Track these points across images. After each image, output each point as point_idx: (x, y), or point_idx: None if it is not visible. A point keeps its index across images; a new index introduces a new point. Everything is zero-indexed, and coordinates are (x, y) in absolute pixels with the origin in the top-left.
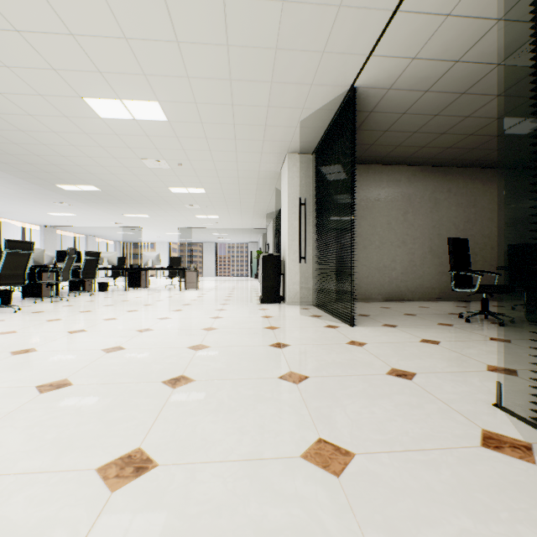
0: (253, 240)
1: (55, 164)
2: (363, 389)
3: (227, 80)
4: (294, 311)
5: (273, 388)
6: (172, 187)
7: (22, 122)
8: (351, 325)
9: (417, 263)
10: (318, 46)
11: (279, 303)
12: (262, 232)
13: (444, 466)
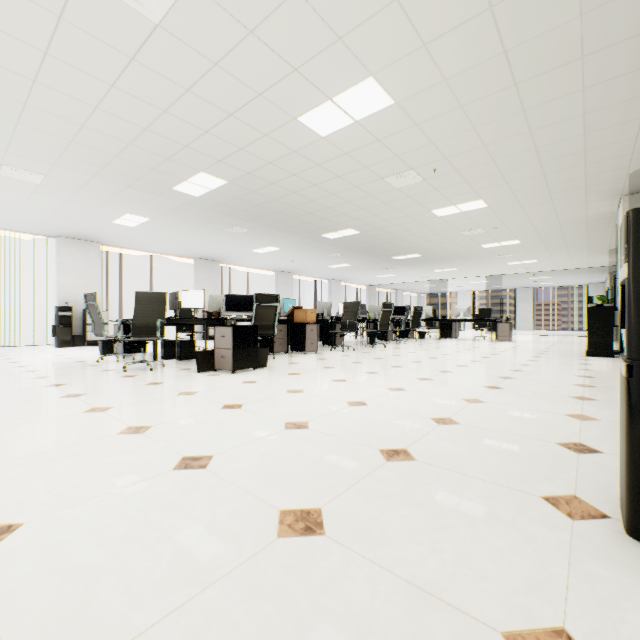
0: (594, 280)
1: (397, 246)
2: None
3: (540, 176)
4: None
5: (565, 386)
6: (484, 244)
7: (390, 230)
8: None
9: None
10: (628, 137)
11: (611, 357)
12: (607, 270)
13: None
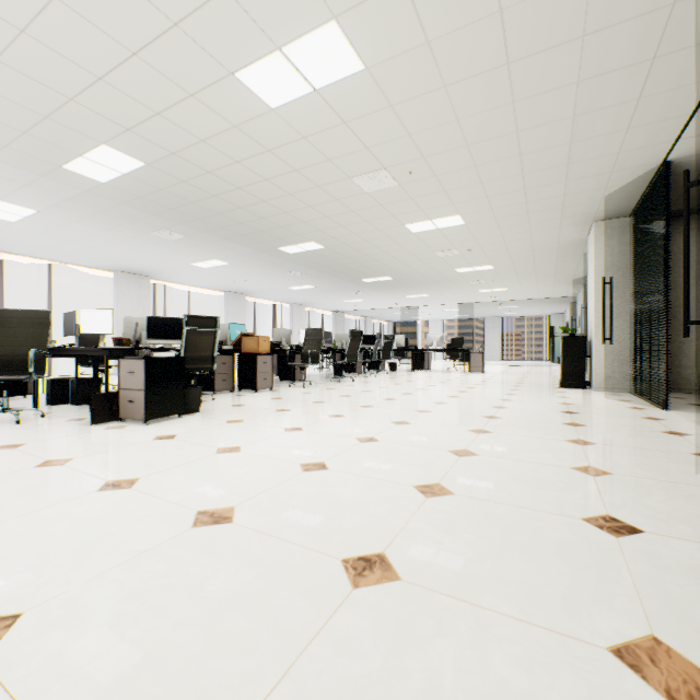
0: (556, 311)
1: (367, 266)
2: (627, 433)
3: (521, 190)
4: (599, 396)
5: (555, 426)
6: (458, 268)
7: (359, 246)
8: (662, 408)
9: None
10: (611, 152)
11: (583, 388)
12: (568, 301)
13: (650, 452)
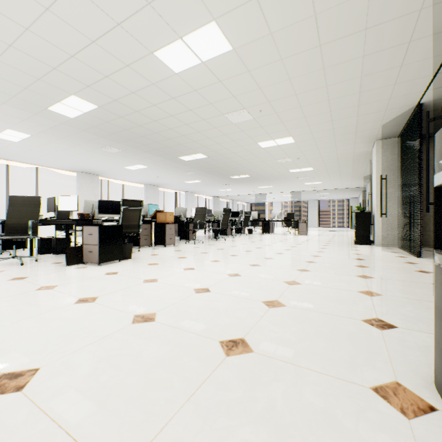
0: (353, 196)
1: (234, 168)
2: (394, 272)
3: (330, 121)
4: (378, 249)
5: (350, 267)
6: (291, 170)
7: (229, 156)
8: (417, 257)
9: None
10: (385, 98)
11: (369, 245)
12: (361, 190)
13: (406, 283)
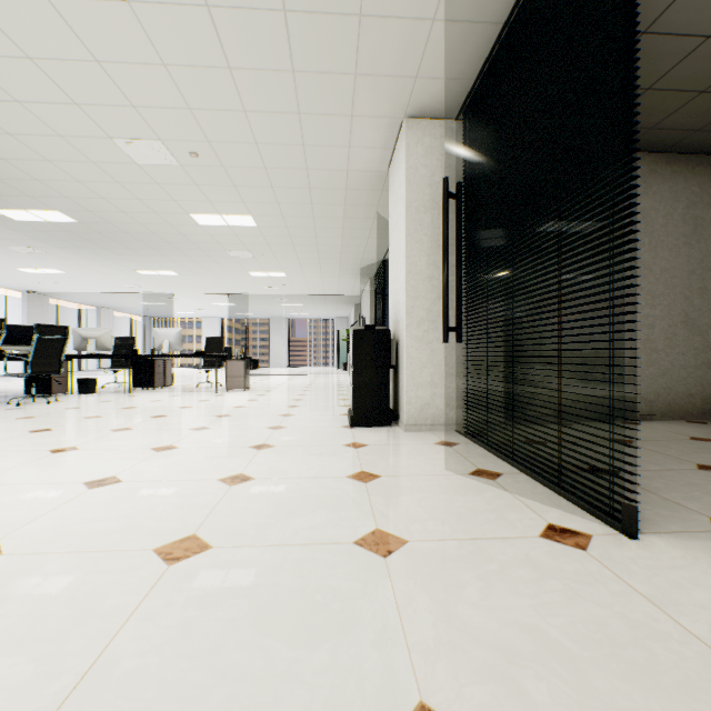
0: (342, 314)
1: None
2: None
3: None
4: (426, 454)
5: None
6: (196, 213)
7: None
8: (625, 530)
9: (659, 344)
10: None
11: (388, 425)
12: (354, 302)
13: None
